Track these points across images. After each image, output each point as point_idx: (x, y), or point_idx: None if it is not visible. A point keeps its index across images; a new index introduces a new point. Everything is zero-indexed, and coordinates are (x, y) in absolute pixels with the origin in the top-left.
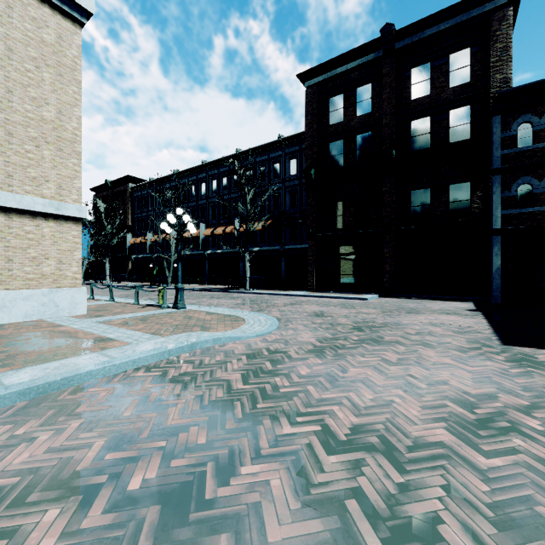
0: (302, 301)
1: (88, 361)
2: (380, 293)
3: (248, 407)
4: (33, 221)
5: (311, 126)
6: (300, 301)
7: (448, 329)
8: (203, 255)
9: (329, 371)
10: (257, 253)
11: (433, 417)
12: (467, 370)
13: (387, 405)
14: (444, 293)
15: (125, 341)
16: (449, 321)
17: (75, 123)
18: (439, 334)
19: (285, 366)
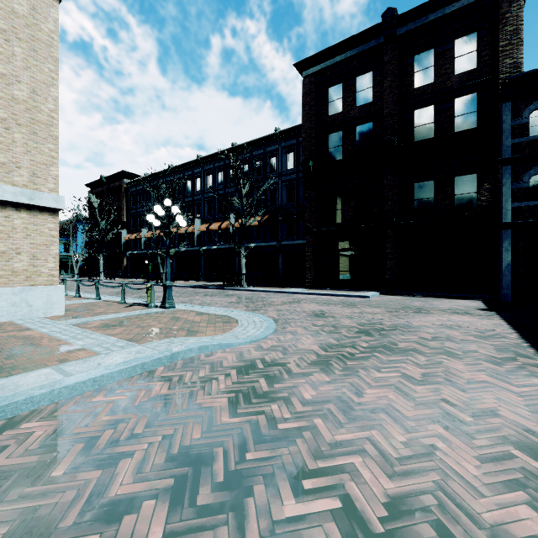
0: (300, 299)
1: (36, 381)
2: (381, 290)
3: (233, 458)
4: (2, 212)
5: (309, 117)
6: (298, 298)
7: (467, 333)
8: (198, 252)
9: (341, 394)
10: (253, 249)
11: (502, 479)
12: (514, 392)
13: (429, 455)
14: (449, 290)
15: (93, 351)
16: (464, 323)
17: (51, 104)
18: (460, 339)
19: (284, 386)
